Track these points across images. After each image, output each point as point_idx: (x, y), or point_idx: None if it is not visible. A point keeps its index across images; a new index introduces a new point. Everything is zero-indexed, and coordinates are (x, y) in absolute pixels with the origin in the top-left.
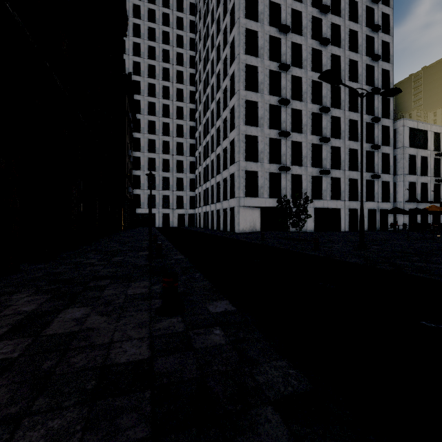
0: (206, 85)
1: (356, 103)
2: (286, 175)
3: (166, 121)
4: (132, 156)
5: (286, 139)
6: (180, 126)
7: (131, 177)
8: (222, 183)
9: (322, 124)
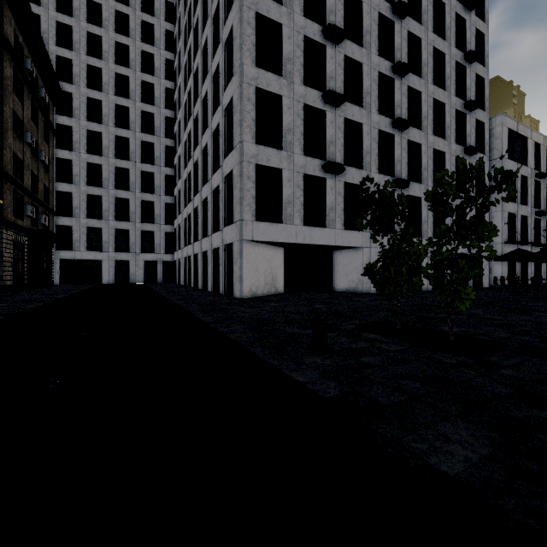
0: (187, 32)
1: (442, 75)
2: (335, 182)
3: (123, 104)
4: (56, 157)
5: (336, 112)
6: (149, 115)
7: (48, 192)
8: (211, 199)
9: (394, 98)
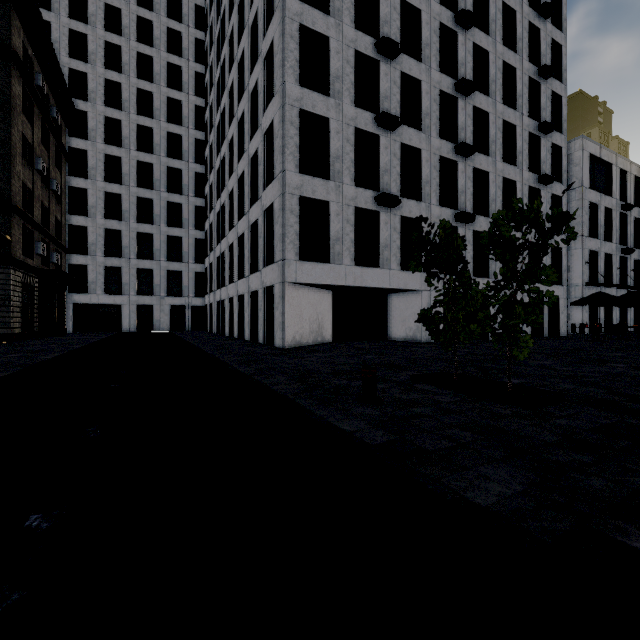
0: (220, 43)
1: (513, 93)
2: (389, 216)
3: (146, 124)
4: (69, 186)
5: (391, 137)
6: (176, 137)
7: (60, 226)
8: (249, 235)
9: (457, 119)
